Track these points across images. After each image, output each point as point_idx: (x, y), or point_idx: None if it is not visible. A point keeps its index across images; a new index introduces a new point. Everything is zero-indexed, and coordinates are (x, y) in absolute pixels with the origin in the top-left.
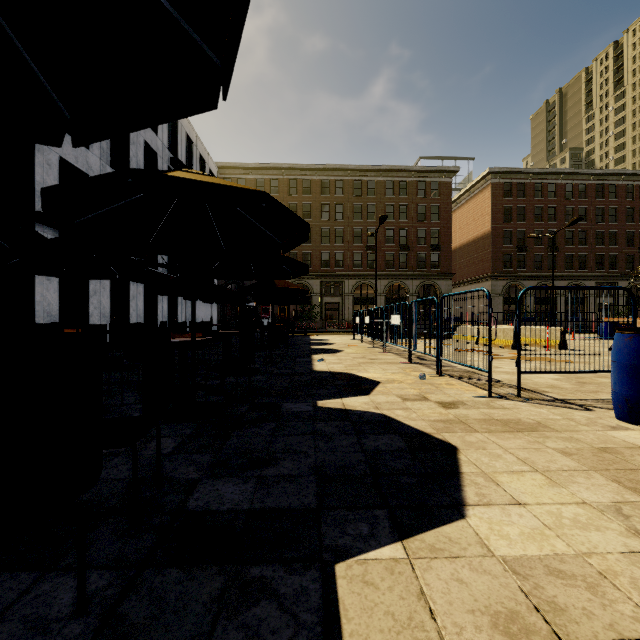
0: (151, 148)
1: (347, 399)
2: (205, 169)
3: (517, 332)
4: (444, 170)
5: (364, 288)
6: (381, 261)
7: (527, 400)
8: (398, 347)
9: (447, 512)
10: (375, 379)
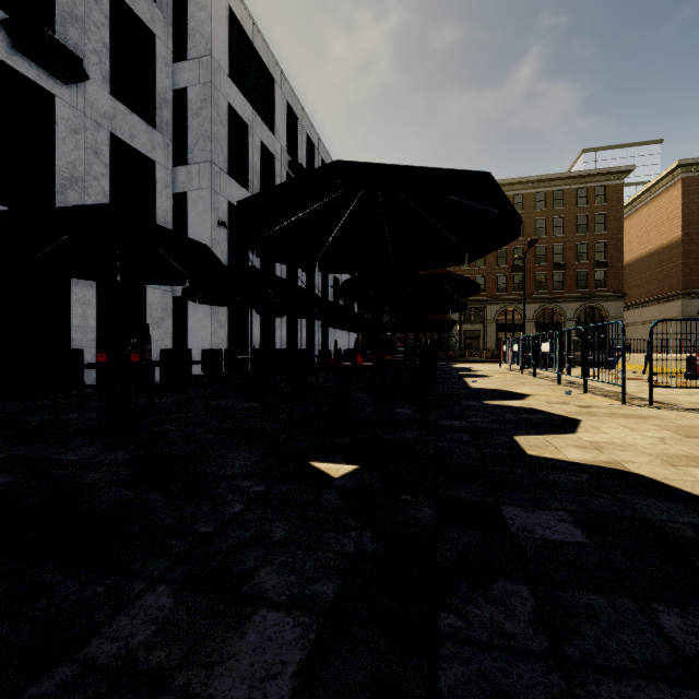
0: None
1: (505, 401)
2: None
3: (649, 355)
4: (612, 171)
5: (509, 313)
6: (530, 283)
7: (656, 407)
8: (549, 374)
9: (565, 432)
10: (525, 393)
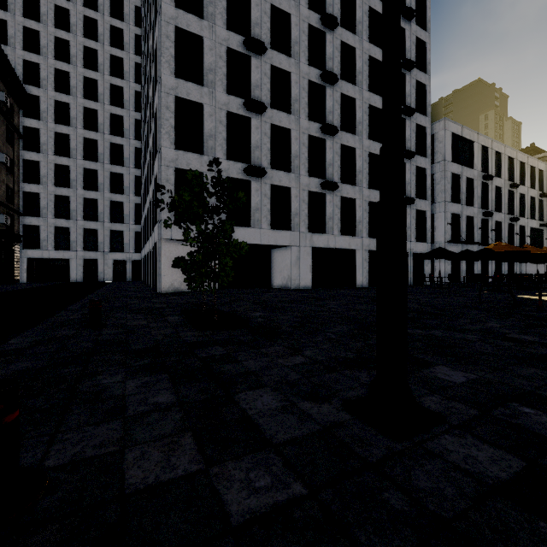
0: (498, 187)
1: None
2: (534, 172)
3: None
4: None
5: None
6: None
7: None
8: None
9: None
10: None
